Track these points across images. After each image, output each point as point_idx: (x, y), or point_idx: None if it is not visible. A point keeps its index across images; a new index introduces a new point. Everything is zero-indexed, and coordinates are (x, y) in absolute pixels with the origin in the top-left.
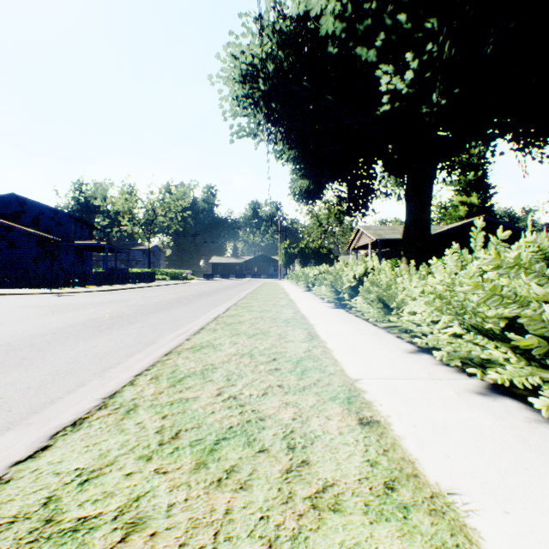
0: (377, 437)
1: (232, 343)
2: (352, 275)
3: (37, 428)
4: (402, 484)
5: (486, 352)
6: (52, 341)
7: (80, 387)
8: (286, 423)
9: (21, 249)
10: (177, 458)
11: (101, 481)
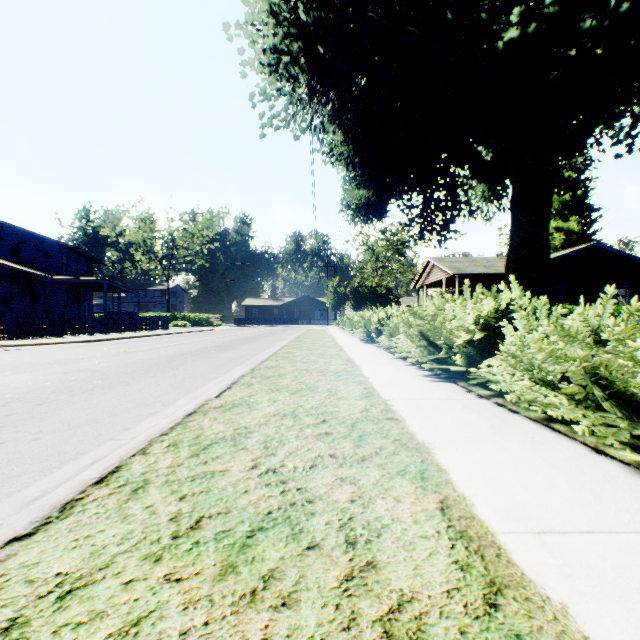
0: None
1: None
2: (471, 318)
3: None
4: None
5: None
6: None
7: None
8: None
9: None
10: None
11: None
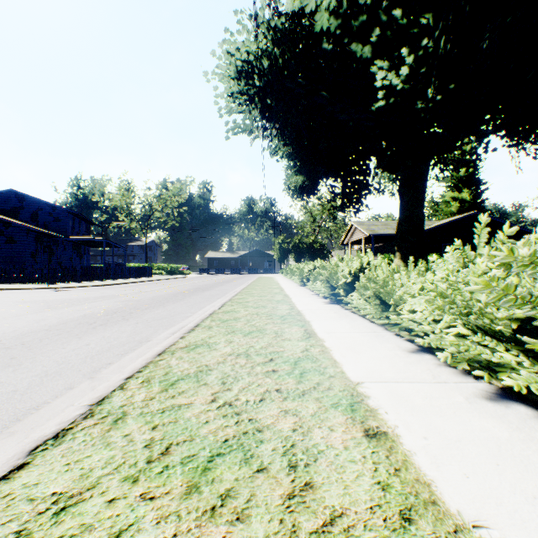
0: (386, 452)
1: (228, 342)
2: (347, 271)
3: (18, 439)
4: (420, 514)
5: (496, 354)
6: (44, 339)
7: (68, 390)
8: (285, 435)
9: (20, 244)
10: (167, 480)
11: (79, 510)
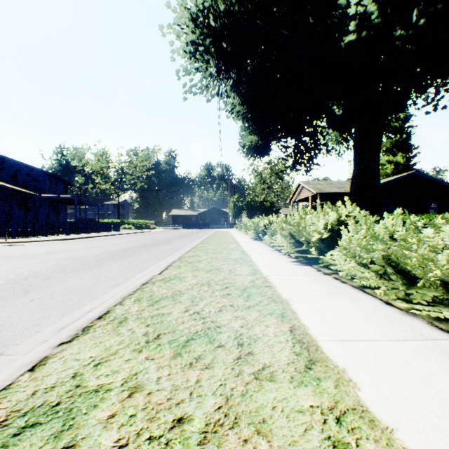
0: None
1: (127, 389)
2: (321, 224)
3: None
4: None
5: None
6: None
7: None
8: None
9: None
10: None
11: None
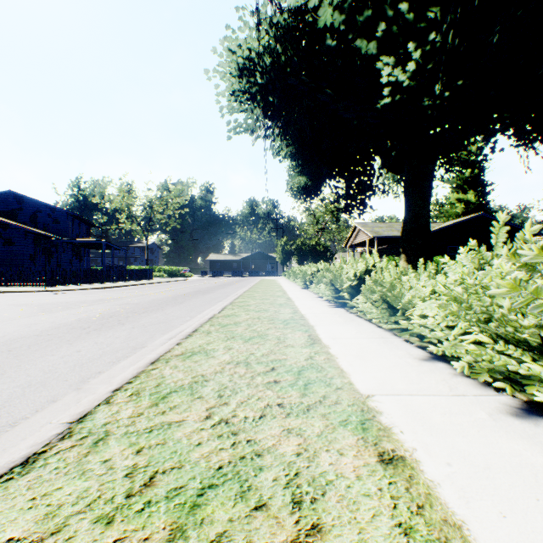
0: (406, 483)
1: (227, 348)
2: (352, 273)
3: None
4: None
5: (522, 365)
6: (33, 345)
7: (50, 403)
8: (288, 461)
9: (18, 246)
10: (147, 520)
11: None
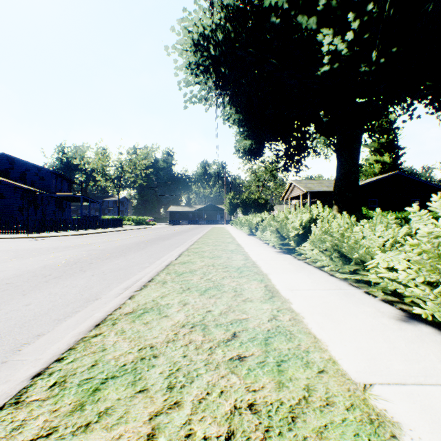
0: None
1: (182, 304)
2: (298, 222)
3: None
4: None
5: None
6: None
7: None
8: None
9: (8, 199)
10: None
11: None
